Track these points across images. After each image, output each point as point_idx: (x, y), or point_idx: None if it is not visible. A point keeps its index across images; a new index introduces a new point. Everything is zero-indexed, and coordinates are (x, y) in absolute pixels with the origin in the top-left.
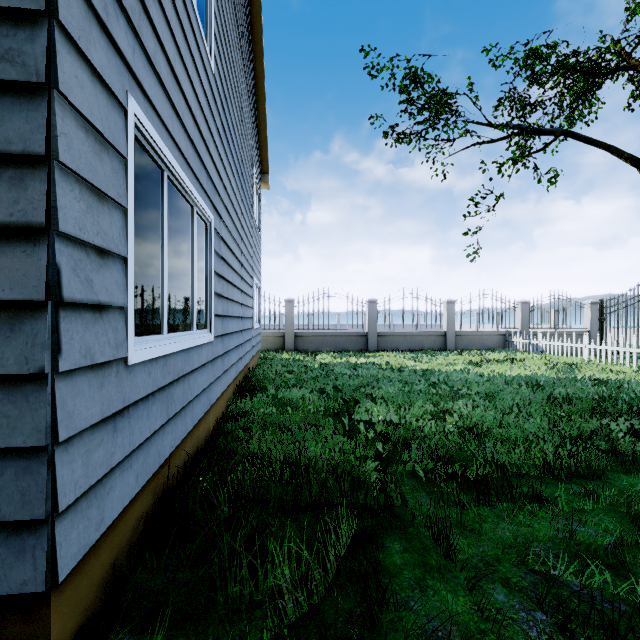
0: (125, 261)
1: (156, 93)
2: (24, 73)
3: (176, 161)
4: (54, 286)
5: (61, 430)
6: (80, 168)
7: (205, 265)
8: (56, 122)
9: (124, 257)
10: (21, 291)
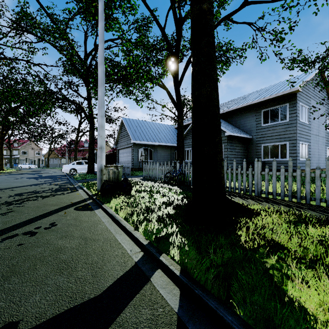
0: (299, 153)
1: (301, 139)
2: (295, 145)
3: (303, 142)
4: (296, 155)
5: (297, 162)
6: (297, 149)
7: (307, 150)
8: (296, 147)
9: (299, 153)
10: (295, 155)
